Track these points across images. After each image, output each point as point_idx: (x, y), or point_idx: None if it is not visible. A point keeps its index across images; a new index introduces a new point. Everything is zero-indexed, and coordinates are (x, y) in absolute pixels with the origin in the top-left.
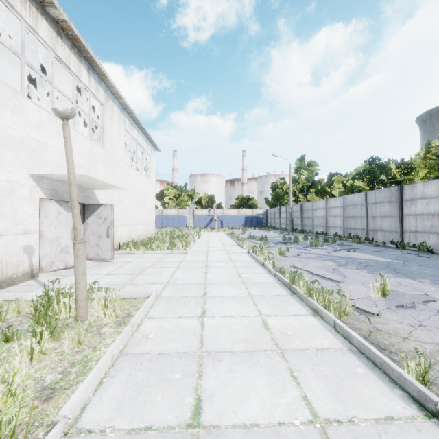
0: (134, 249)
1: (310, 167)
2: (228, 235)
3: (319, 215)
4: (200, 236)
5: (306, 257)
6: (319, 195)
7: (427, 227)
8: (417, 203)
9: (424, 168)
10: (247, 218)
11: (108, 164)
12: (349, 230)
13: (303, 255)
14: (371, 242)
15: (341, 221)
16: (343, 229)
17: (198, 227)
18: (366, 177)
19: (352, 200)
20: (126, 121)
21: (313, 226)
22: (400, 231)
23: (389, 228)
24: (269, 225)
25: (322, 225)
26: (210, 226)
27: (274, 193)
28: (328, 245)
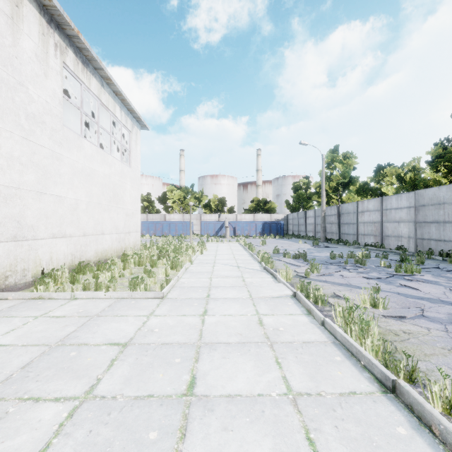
0: (69, 282)
1: (346, 159)
2: (243, 247)
3: (369, 219)
4: (205, 250)
5: (451, 320)
6: (361, 194)
7: None
8: None
9: None
10: (266, 224)
11: (0, 109)
12: (427, 241)
13: (427, 308)
14: None
15: (409, 229)
16: (414, 240)
17: (206, 235)
18: (442, 165)
19: (435, 196)
20: (67, 51)
21: (358, 235)
22: None
23: None
24: (290, 232)
25: (374, 233)
26: (221, 234)
27: (296, 194)
28: (422, 270)
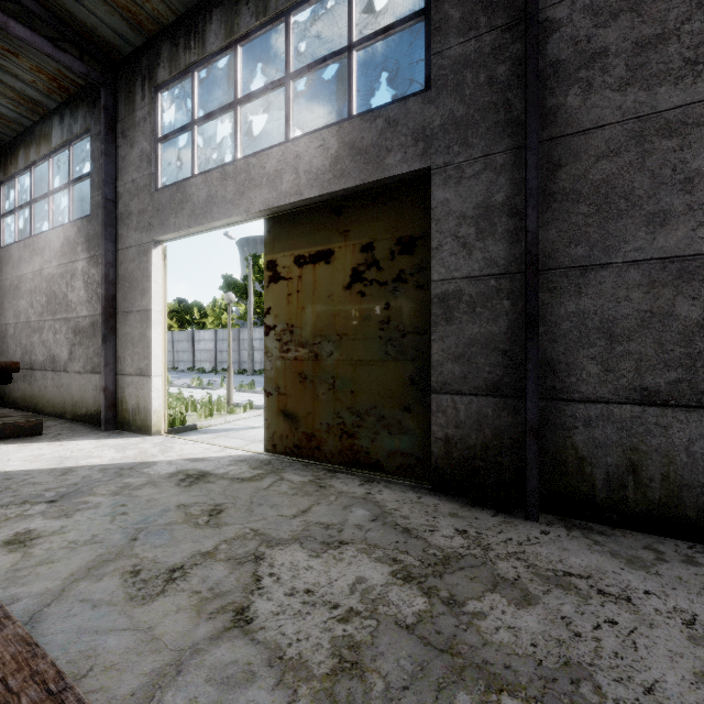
0: None
1: None
2: None
3: None
4: None
5: None
6: None
7: (206, 358)
8: (201, 343)
9: (213, 316)
10: None
11: None
12: None
13: None
14: (175, 370)
15: None
16: None
17: None
18: (176, 316)
19: None
20: None
21: None
22: (193, 361)
23: (187, 359)
24: None
25: None
26: None
27: None
28: None
